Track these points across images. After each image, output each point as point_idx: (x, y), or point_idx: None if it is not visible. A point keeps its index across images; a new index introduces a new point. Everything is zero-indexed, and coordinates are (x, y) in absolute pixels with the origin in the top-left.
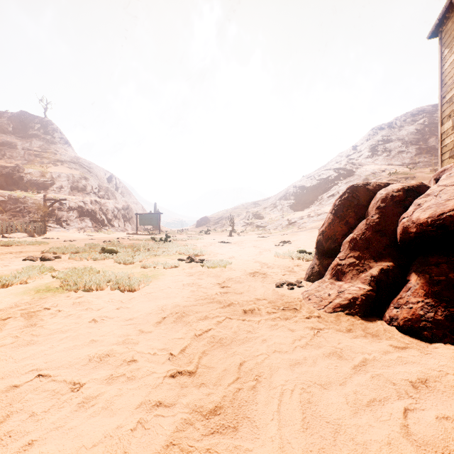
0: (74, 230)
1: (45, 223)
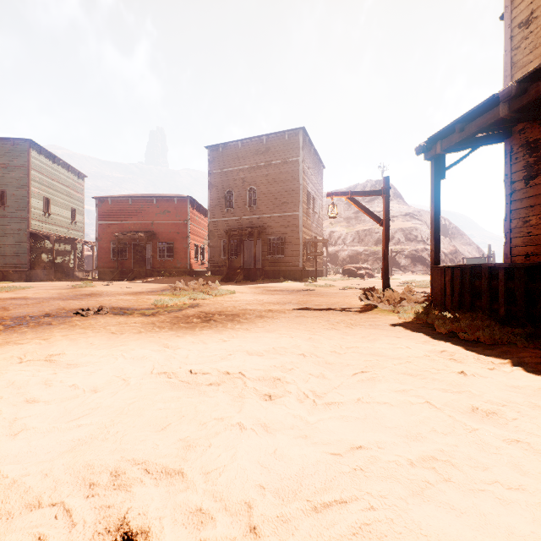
0: (408, 273)
1: (391, 268)
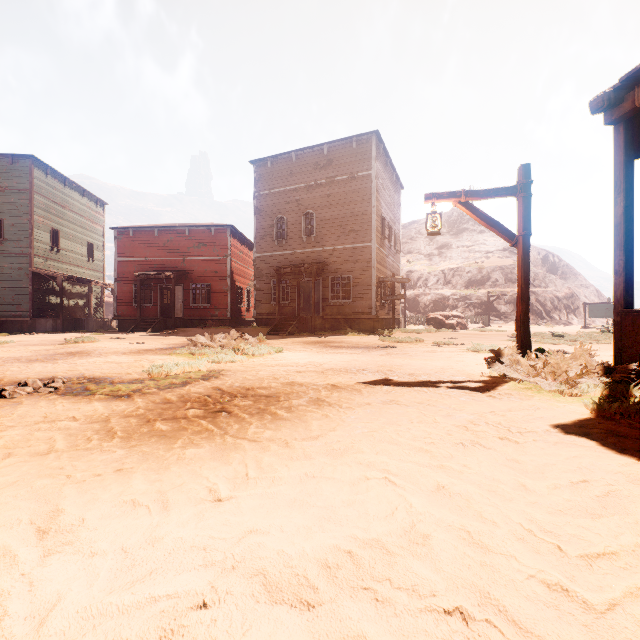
0: (511, 323)
1: (488, 317)
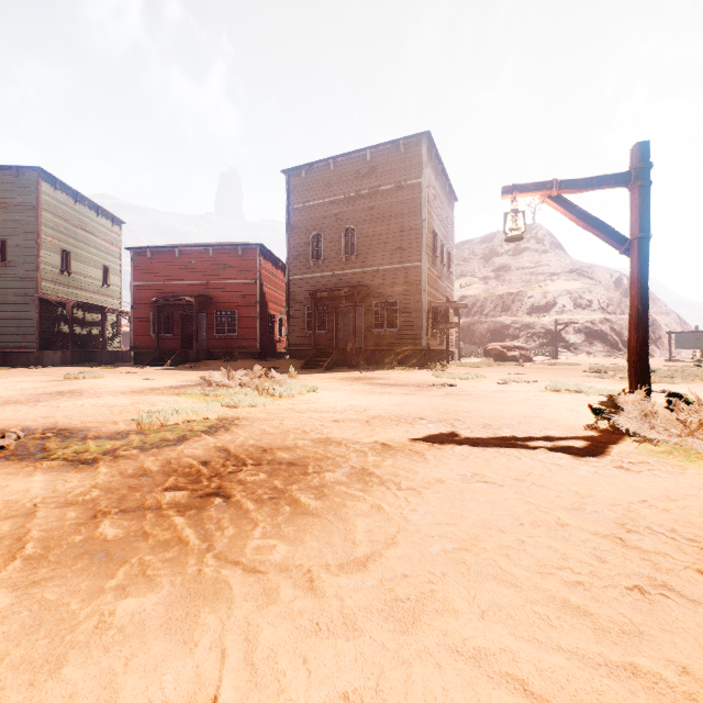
0: (582, 355)
1: (555, 348)
